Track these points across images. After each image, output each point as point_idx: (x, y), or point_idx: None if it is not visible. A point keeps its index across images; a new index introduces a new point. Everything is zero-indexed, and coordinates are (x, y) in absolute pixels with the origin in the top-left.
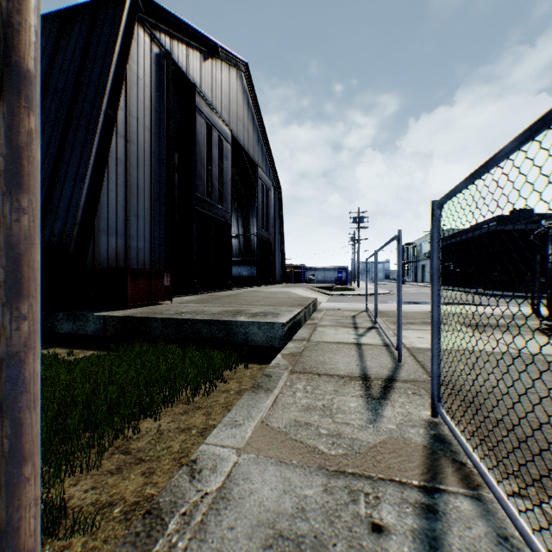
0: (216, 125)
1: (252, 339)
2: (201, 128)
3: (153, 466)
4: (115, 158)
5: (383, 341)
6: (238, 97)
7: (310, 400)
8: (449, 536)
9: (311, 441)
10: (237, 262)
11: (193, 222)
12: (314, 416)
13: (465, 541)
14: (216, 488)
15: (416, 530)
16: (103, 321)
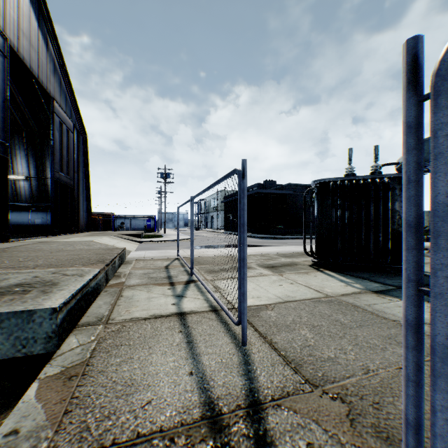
0: None
1: None
2: None
3: None
4: None
5: (208, 303)
6: (22, 5)
7: None
8: None
9: None
10: (27, 208)
11: None
12: None
13: None
14: None
15: None
16: None
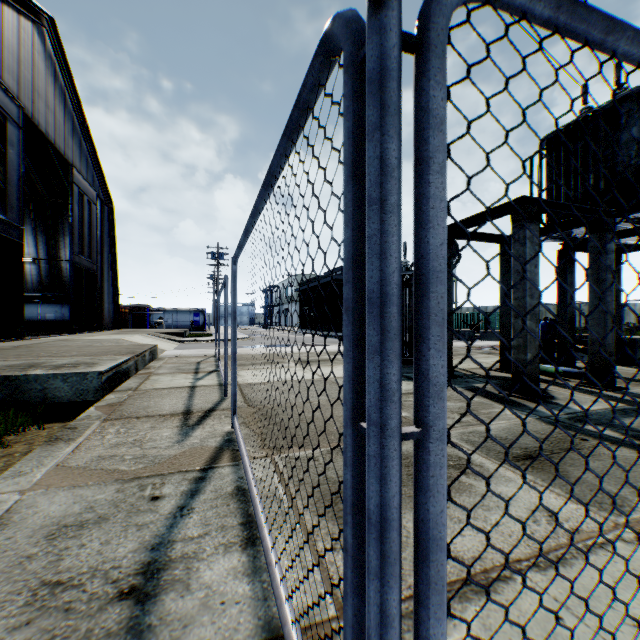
0: None
1: (54, 395)
2: None
3: None
4: None
5: (219, 382)
6: (37, 62)
7: (122, 439)
8: (208, 487)
9: (114, 466)
10: (36, 299)
11: None
12: (122, 449)
13: (216, 486)
14: None
15: (185, 491)
16: None
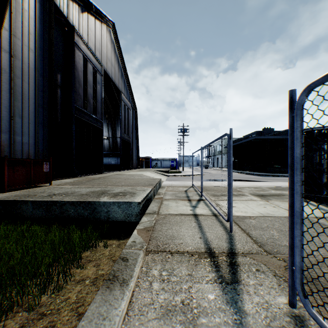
0: (91, 59)
1: (113, 216)
2: (79, 59)
3: None
4: None
5: (211, 212)
6: (107, 44)
7: (168, 294)
8: None
9: None
10: (108, 155)
11: (73, 125)
12: (176, 325)
13: None
14: None
15: None
16: None
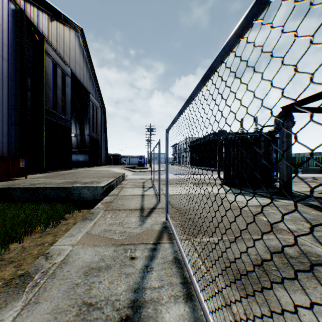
0: (60, 64)
1: (84, 196)
2: (49, 65)
3: (21, 262)
4: None
5: (155, 193)
6: (76, 49)
7: (113, 221)
8: (158, 255)
9: (111, 236)
10: (76, 152)
11: (43, 125)
12: (114, 227)
13: (163, 255)
14: (60, 260)
15: (147, 256)
16: None
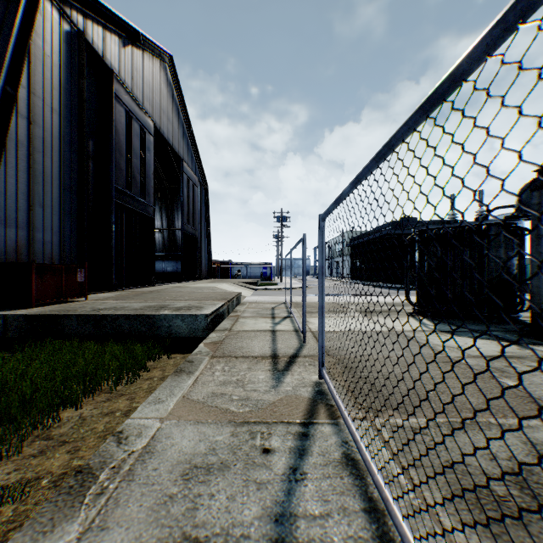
0: (138, 115)
1: (176, 331)
2: (120, 117)
3: (78, 445)
4: (15, 140)
5: (294, 328)
6: (162, 89)
7: (227, 377)
8: (313, 447)
9: (225, 405)
10: (161, 257)
11: (111, 214)
12: (229, 388)
13: (322, 448)
14: (141, 447)
15: (292, 448)
16: (2, 321)
